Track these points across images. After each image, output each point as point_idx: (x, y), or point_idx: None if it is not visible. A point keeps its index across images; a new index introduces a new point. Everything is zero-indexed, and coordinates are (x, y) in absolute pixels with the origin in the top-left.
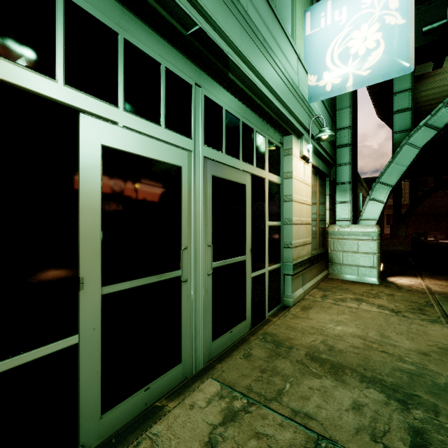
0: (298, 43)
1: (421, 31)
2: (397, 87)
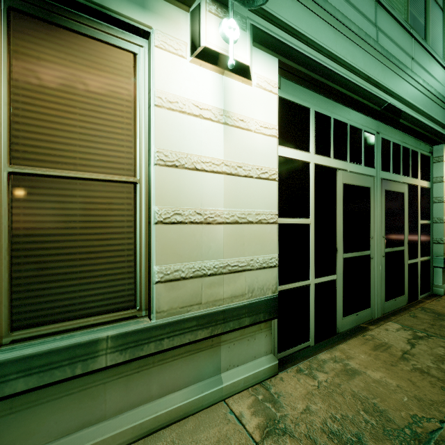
0: None
1: None
2: None
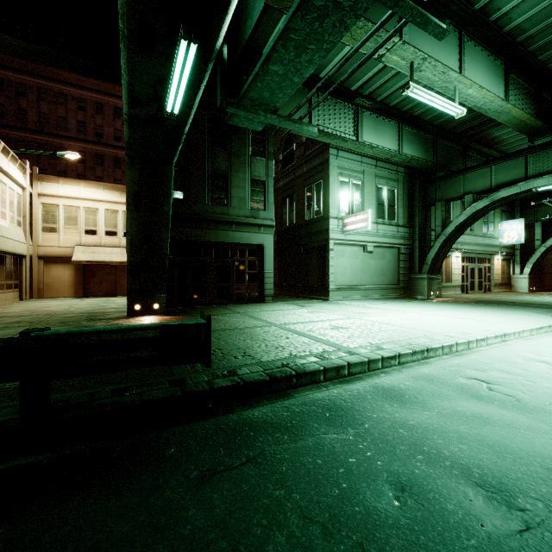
0: (496, 233)
1: (546, 214)
2: (536, 232)
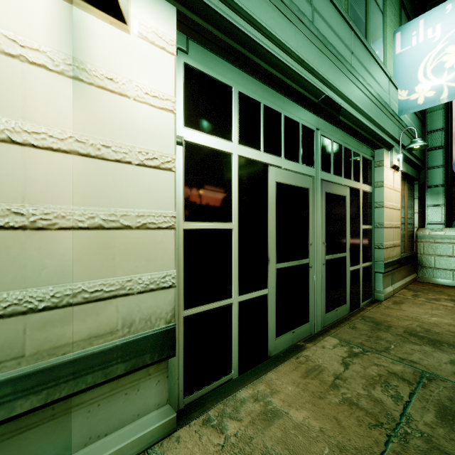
0: (388, 64)
1: None
2: None
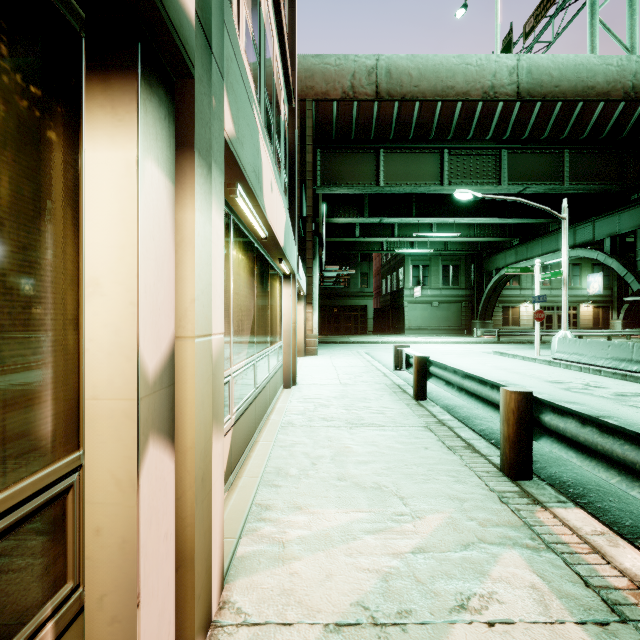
0: (583, 284)
1: None
2: None
